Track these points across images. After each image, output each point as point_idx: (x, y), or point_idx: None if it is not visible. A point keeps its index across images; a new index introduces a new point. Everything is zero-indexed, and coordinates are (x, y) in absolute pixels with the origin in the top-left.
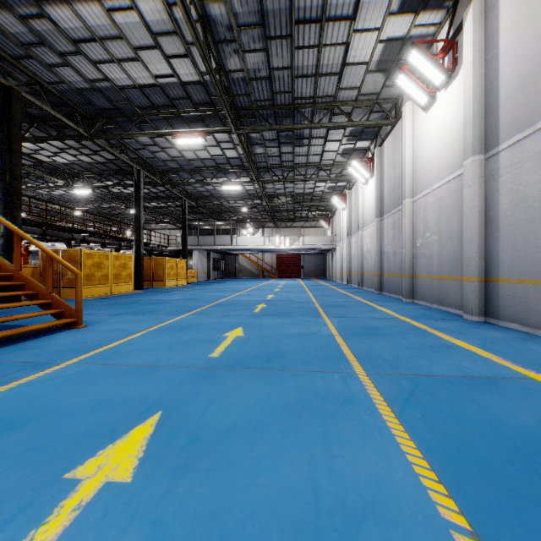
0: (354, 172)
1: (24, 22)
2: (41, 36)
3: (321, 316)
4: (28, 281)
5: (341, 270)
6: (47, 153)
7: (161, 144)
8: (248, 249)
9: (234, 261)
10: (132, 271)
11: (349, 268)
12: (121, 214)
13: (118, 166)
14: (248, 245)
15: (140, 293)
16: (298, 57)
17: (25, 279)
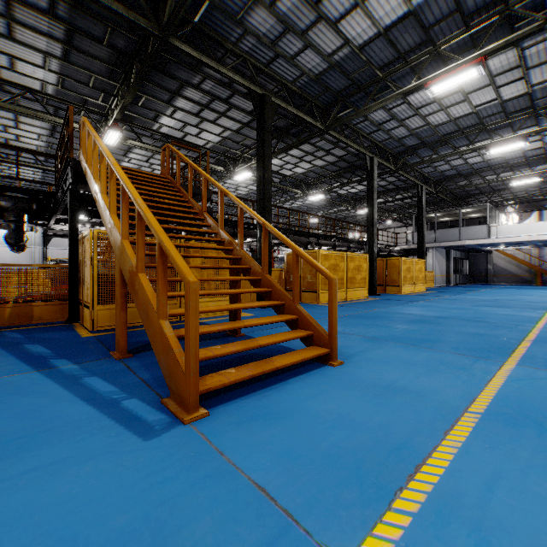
0: None
1: (272, 10)
2: (286, 20)
3: None
4: (273, 288)
5: None
6: (289, 166)
7: (399, 115)
8: (515, 243)
9: (484, 261)
10: (366, 274)
11: None
12: (345, 217)
13: (348, 163)
14: (520, 236)
15: (378, 301)
16: None
17: (271, 284)
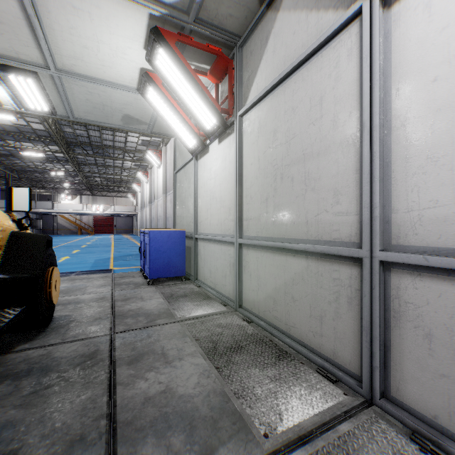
0: (141, 177)
1: None
2: None
3: (111, 247)
4: None
5: (139, 228)
6: None
7: (1, 143)
8: (67, 212)
9: (52, 221)
10: None
11: (142, 227)
12: None
13: None
14: (69, 210)
15: None
16: (104, 135)
17: None
